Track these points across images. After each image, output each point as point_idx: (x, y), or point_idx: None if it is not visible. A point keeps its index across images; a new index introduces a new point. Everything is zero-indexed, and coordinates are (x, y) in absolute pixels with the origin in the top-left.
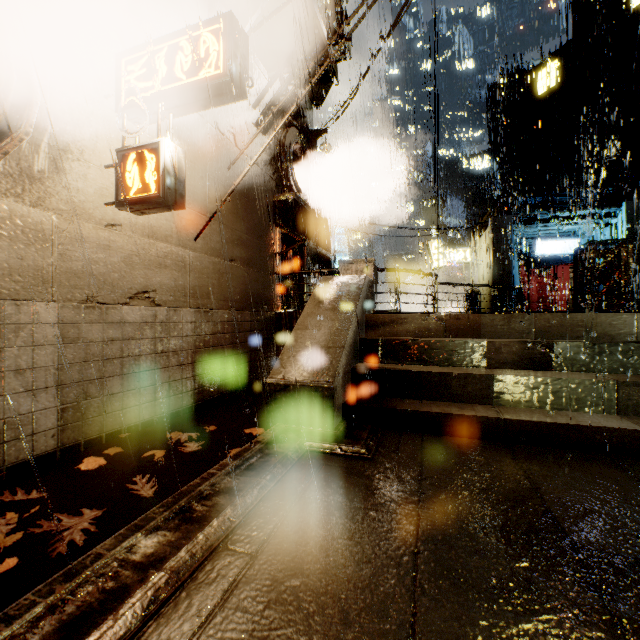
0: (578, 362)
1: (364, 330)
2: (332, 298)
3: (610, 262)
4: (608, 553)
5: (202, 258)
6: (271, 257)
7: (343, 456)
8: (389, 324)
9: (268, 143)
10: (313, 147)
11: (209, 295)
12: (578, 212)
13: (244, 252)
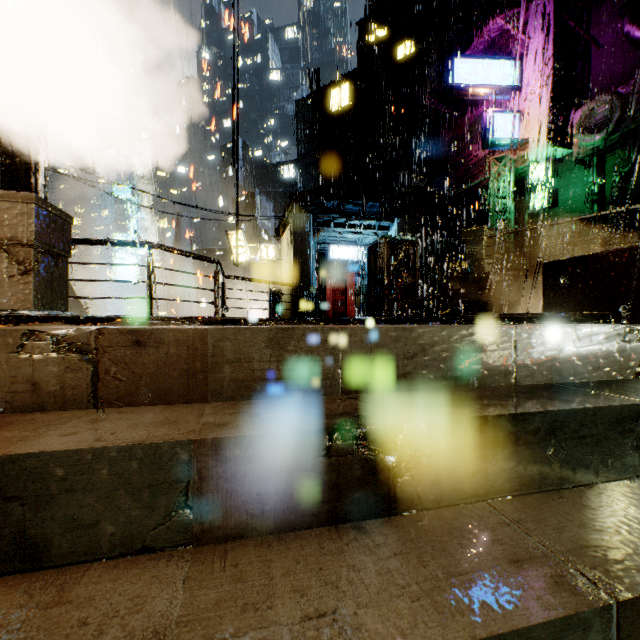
0: (453, 476)
1: None
2: None
3: (401, 262)
4: None
5: None
6: None
7: None
8: None
9: None
10: None
11: None
12: (364, 221)
13: None
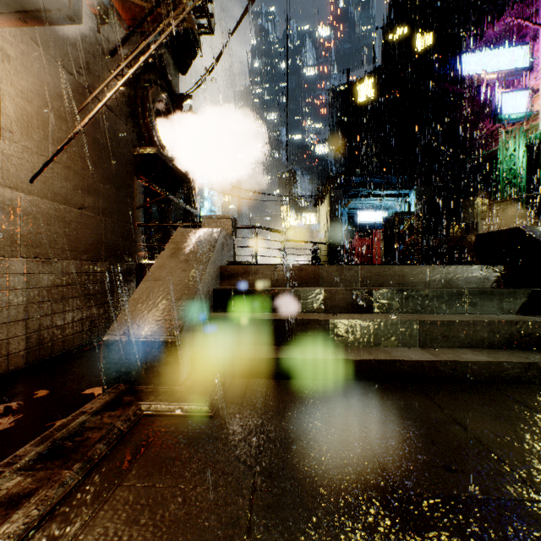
0: (391, 305)
1: (219, 281)
2: (186, 249)
3: (407, 228)
4: (426, 495)
5: (40, 203)
6: (132, 209)
7: (184, 417)
8: (242, 275)
9: (119, 87)
10: (179, 109)
11: (50, 244)
12: (386, 191)
13: (99, 201)
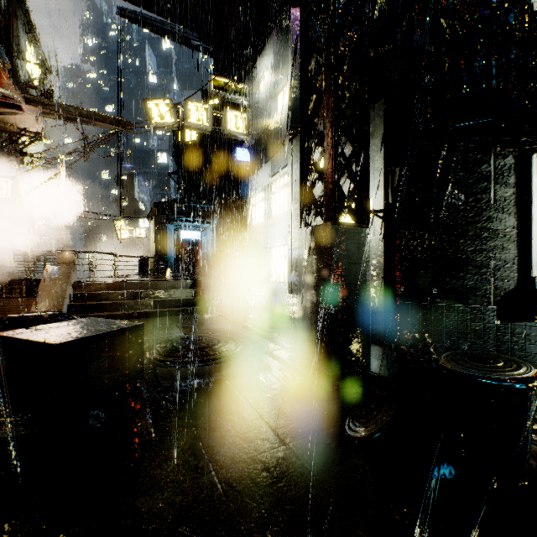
0: (148, 296)
1: (72, 290)
2: (56, 277)
3: (189, 255)
4: None
5: None
6: None
7: None
8: (84, 287)
9: None
10: (21, 162)
11: None
12: (198, 219)
13: None
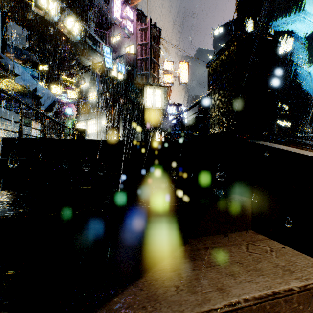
0: None
1: None
2: None
3: None
4: None
5: None
6: None
7: None
8: None
9: None
10: None
11: None
12: None
13: None
